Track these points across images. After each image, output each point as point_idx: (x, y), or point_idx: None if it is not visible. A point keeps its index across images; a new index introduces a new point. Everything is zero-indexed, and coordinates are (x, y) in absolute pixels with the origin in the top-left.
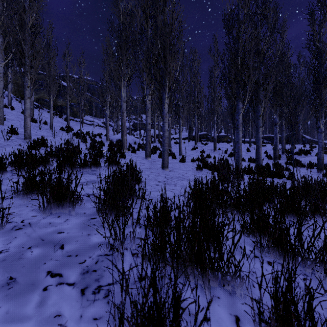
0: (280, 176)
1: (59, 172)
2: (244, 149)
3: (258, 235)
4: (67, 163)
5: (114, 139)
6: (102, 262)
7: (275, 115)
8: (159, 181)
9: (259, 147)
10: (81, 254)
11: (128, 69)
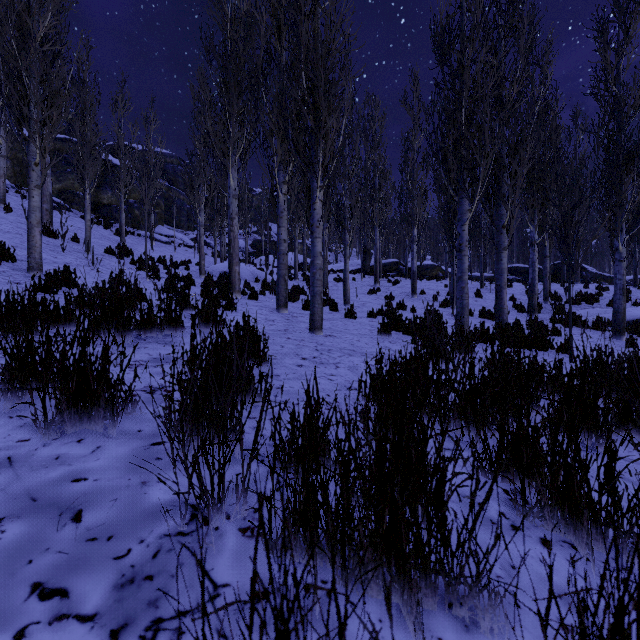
0: (544, 345)
1: (82, 342)
2: (472, 292)
3: (516, 477)
4: (112, 320)
5: (214, 272)
6: (170, 553)
7: (531, 227)
8: (303, 358)
9: (501, 288)
10: (121, 533)
11: (242, 131)
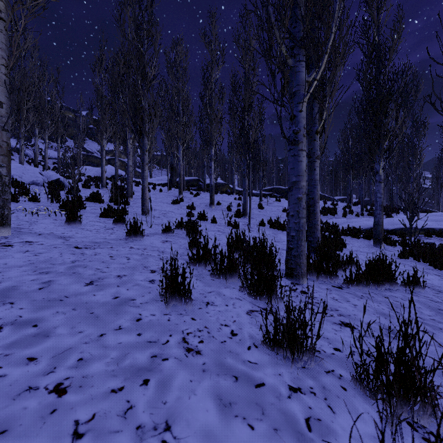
0: (393, 279)
1: None
2: (255, 204)
3: None
4: None
5: None
6: None
7: None
8: None
9: (315, 202)
10: None
11: None
